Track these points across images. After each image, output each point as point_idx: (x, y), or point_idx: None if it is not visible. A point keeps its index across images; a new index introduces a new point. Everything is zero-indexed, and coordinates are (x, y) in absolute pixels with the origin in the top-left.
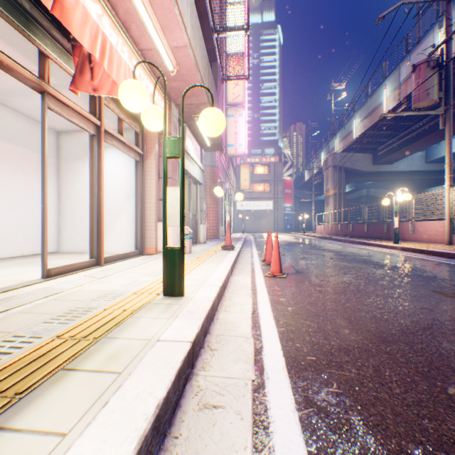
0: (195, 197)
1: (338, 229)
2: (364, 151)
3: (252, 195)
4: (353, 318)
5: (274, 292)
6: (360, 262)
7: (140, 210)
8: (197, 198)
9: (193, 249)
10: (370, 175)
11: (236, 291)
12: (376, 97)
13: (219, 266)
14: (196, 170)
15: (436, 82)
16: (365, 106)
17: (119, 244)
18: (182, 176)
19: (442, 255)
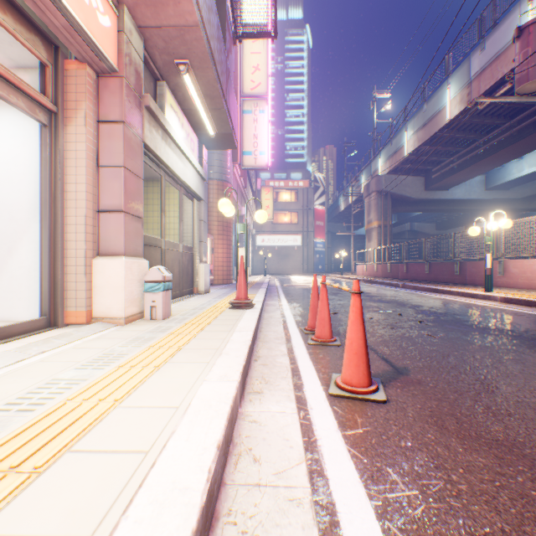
0: (190, 220)
1: (386, 270)
2: (414, 174)
3: (276, 227)
4: None
5: None
6: (483, 332)
7: (49, 230)
8: (193, 221)
9: (179, 308)
10: (421, 204)
11: None
12: (436, 100)
13: (208, 375)
14: (189, 172)
15: None
16: (420, 113)
17: (16, 301)
18: None
19: None
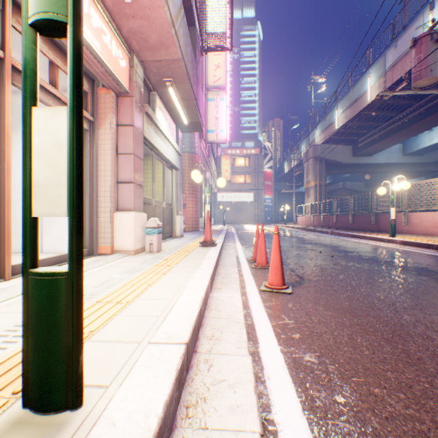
0: (170, 184)
1: (320, 220)
2: (344, 143)
3: (233, 186)
4: None
5: (286, 334)
6: (372, 262)
7: (89, 195)
8: (172, 185)
9: (165, 246)
10: (350, 167)
11: (219, 335)
12: (359, 86)
13: (193, 277)
14: (170, 151)
15: None
16: (347, 96)
17: (64, 240)
18: (72, 76)
19: None
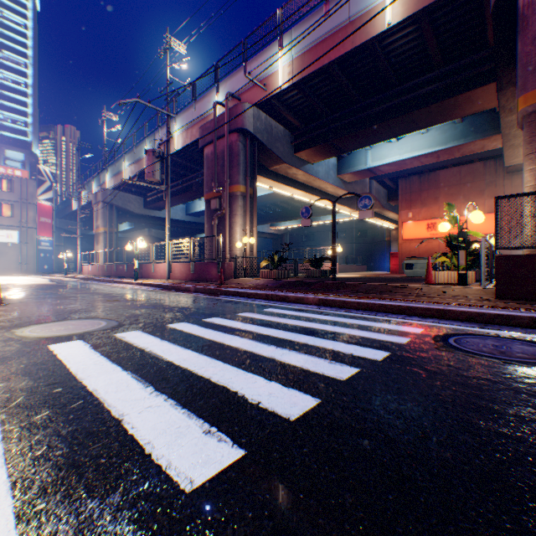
0: None
1: (106, 269)
2: (137, 194)
3: None
4: (39, 312)
5: None
6: (89, 293)
7: None
8: None
9: None
10: (144, 218)
11: None
12: (141, 150)
13: None
14: None
15: (160, 168)
16: (133, 153)
17: None
18: None
19: (153, 286)
